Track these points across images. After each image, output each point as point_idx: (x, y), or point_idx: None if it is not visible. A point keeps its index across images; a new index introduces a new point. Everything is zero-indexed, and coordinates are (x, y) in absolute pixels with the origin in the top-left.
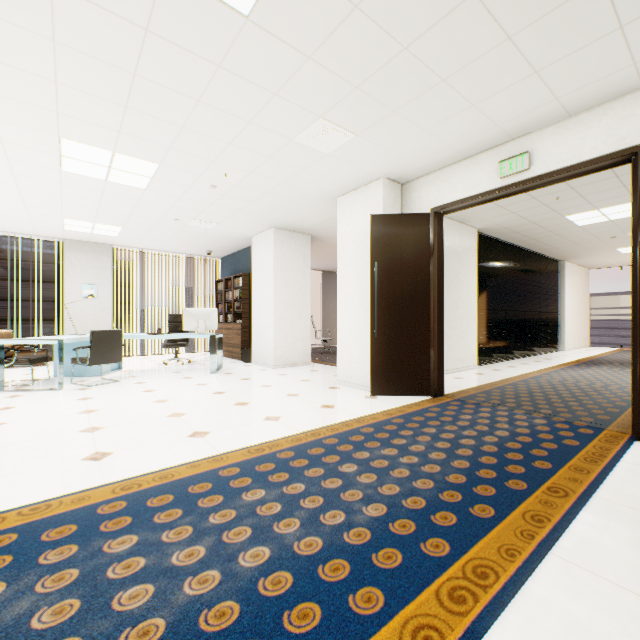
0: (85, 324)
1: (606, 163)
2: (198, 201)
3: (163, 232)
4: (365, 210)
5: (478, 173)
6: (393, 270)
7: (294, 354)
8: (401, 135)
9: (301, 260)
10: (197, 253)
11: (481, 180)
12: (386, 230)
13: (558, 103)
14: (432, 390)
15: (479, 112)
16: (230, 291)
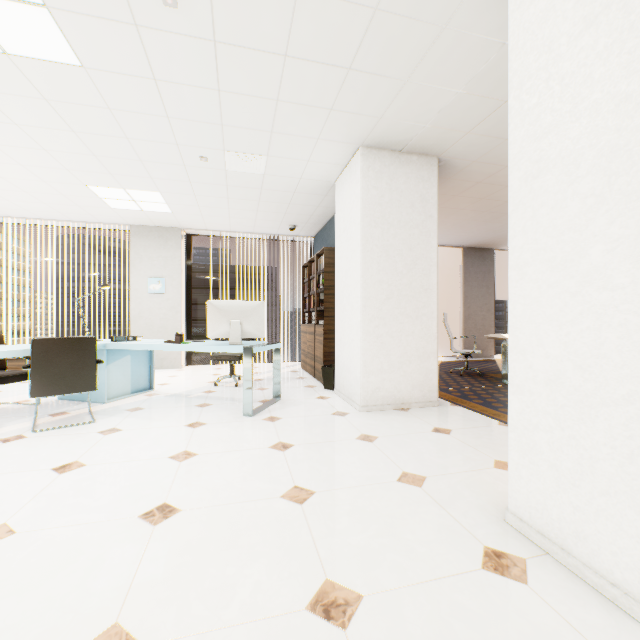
0: (152, 325)
1: None
2: (191, 85)
3: (211, 194)
4: None
5: None
6: None
7: (403, 385)
8: None
9: (417, 206)
10: (280, 231)
11: None
12: None
13: None
14: None
15: None
16: (314, 278)
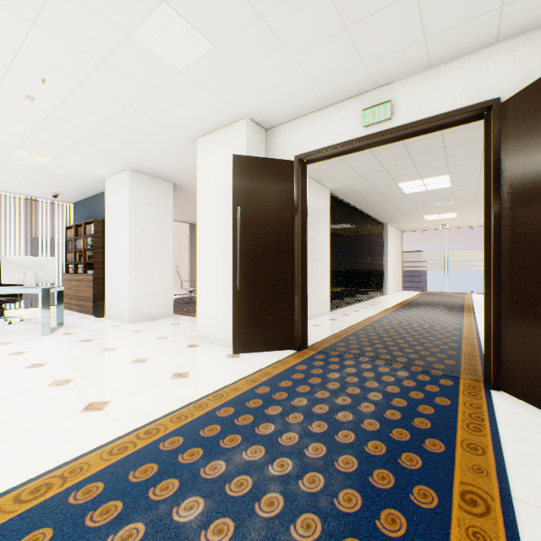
0: None
1: (462, 117)
2: (15, 120)
3: None
4: (228, 152)
5: (342, 121)
6: (257, 217)
7: (154, 307)
8: (267, 58)
9: (162, 208)
10: (40, 195)
11: (345, 128)
12: (250, 173)
13: (425, 46)
14: (297, 343)
15: (351, 41)
16: (81, 239)
